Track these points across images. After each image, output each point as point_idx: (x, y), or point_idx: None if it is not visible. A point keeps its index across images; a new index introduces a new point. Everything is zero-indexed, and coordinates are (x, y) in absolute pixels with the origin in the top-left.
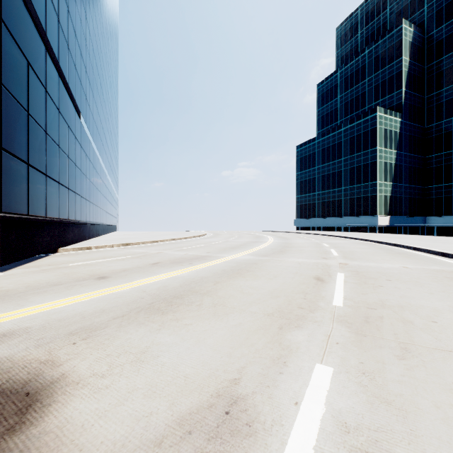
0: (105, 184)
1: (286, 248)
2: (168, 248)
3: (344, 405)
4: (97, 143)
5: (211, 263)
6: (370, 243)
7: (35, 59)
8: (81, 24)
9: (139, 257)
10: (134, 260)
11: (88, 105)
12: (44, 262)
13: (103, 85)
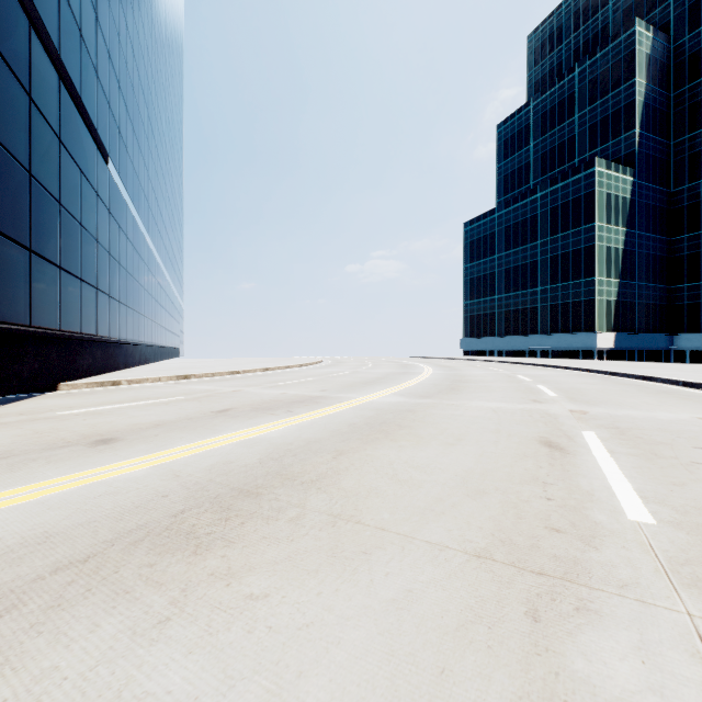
0: (158, 280)
1: (458, 383)
2: (254, 382)
3: None
4: (142, 211)
5: (329, 411)
6: (598, 375)
7: (2, 33)
8: (108, 5)
9: (198, 400)
10: (185, 405)
11: (124, 145)
12: (17, 409)
13: (154, 119)
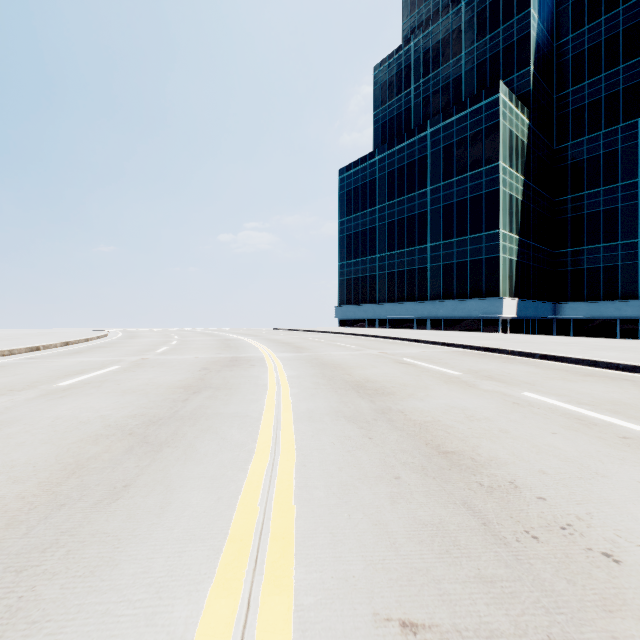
0: None
1: None
2: None
3: None
4: None
5: None
6: None
7: None
8: None
9: None
10: None
11: None
12: None
13: None
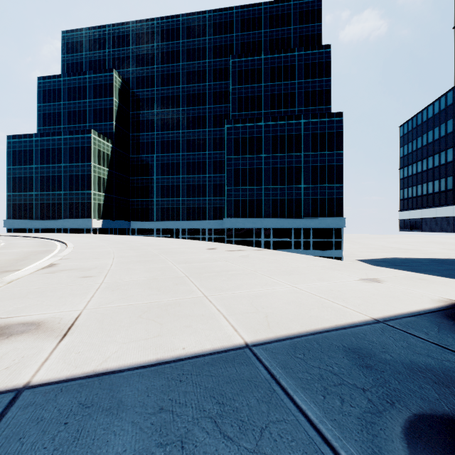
0: None
1: None
2: None
3: None
4: None
5: None
6: (50, 241)
7: None
8: None
9: None
10: None
11: None
12: None
13: None
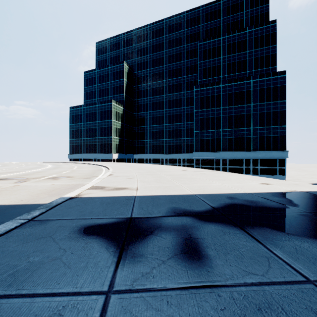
0: None
1: (57, 168)
2: None
3: (57, 175)
4: None
5: (26, 172)
6: (96, 165)
7: None
8: None
9: None
10: None
11: None
12: None
13: None
